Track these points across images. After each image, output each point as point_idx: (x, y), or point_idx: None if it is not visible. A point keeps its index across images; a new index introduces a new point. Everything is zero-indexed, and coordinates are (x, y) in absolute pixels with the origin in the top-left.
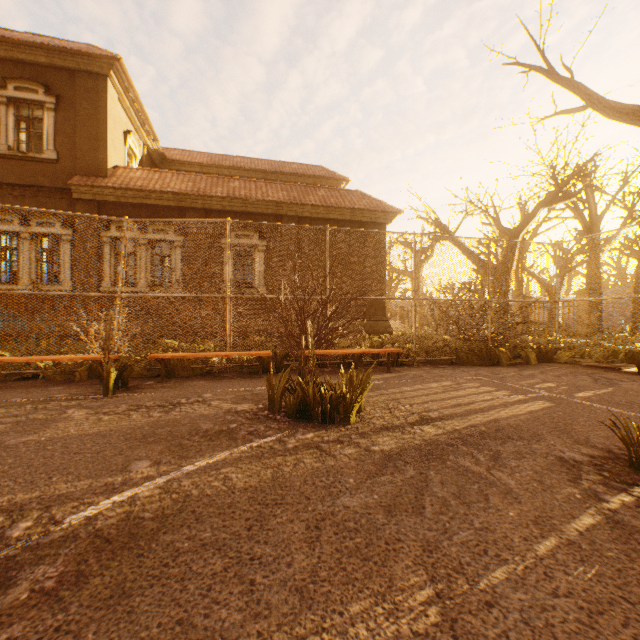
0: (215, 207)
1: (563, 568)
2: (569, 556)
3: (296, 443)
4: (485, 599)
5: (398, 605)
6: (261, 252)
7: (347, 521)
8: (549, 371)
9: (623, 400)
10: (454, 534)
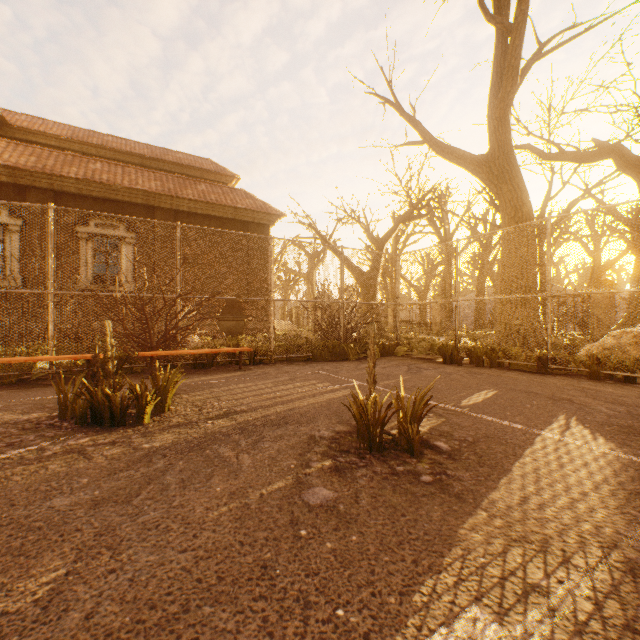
0: (68, 189)
1: (216, 527)
2: (232, 516)
3: (59, 450)
4: (113, 567)
5: (12, 591)
6: (129, 245)
7: (37, 521)
8: (382, 364)
9: (411, 384)
10: (144, 515)
